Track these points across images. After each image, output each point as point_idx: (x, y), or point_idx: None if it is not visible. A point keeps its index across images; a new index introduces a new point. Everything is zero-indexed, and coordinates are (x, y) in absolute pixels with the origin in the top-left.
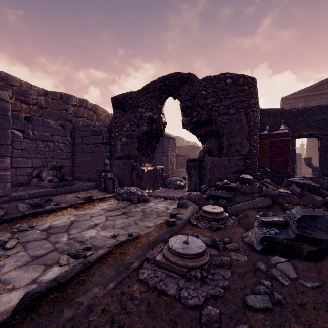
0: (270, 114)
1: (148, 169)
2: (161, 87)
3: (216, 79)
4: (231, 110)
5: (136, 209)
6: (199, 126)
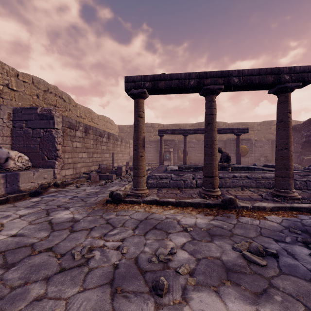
0: None
1: (307, 158)
2: None
3: None
4: None
5: None
6: None
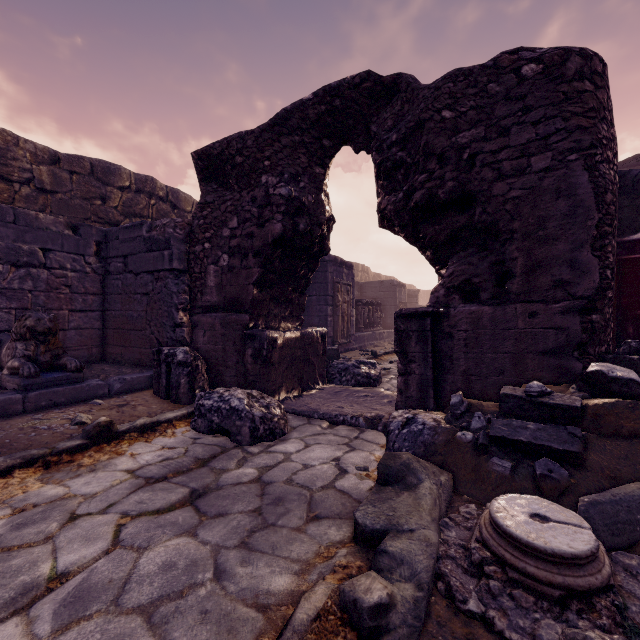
0: (620, 186)
1: (287, 338)
2: (320, 117)
3: (485, 69)
4: (539, 159)
5: (239, 474)
6: (429, 215)
